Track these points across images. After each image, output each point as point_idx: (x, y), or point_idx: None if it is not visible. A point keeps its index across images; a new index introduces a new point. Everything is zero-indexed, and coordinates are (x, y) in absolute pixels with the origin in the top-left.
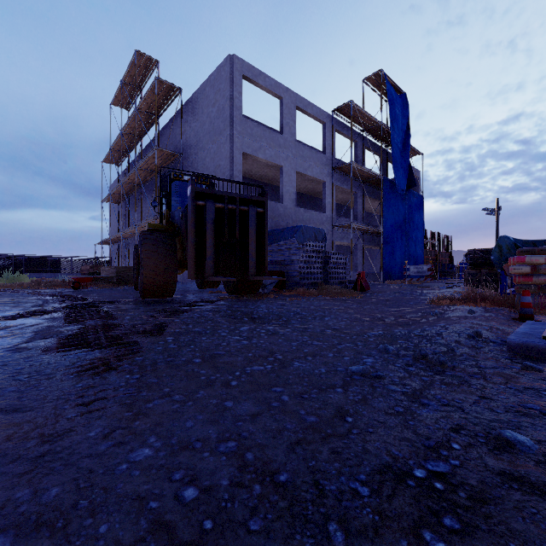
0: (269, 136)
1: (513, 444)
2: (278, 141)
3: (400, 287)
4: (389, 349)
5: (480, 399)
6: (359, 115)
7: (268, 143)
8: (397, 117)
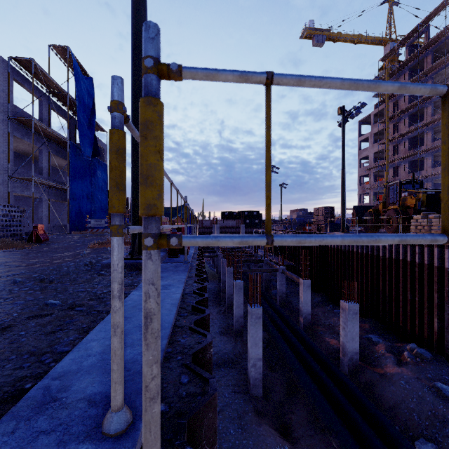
0: None
1: (49, 305)
2: None
3: (82, 236)
4: (17, 281)
5: (56, 293)
6: (44, 76)
7: None
8: (84, 95)
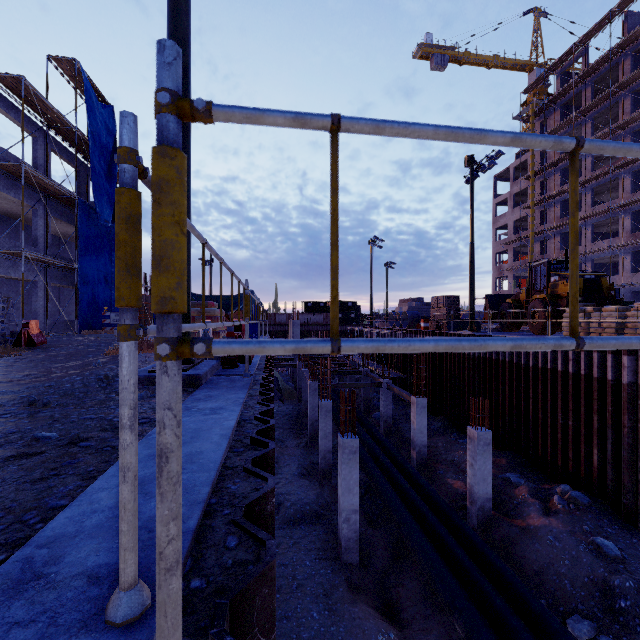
0: None
1: (40, 440)
2: None
3: (97, 338)
4: None
5: (52, 422)
6: (39, 102)
7: None
8: (101, 130)
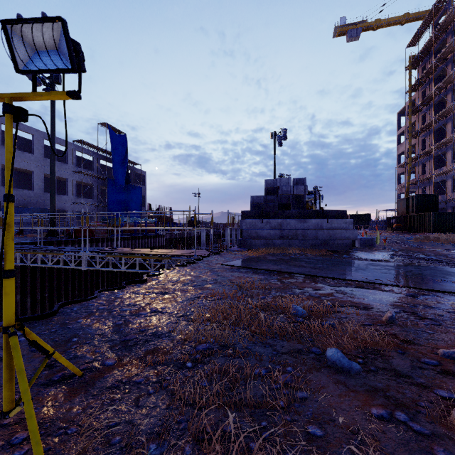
0: (23, 155)
1: None
2: (30, 157)
3: None
4: None
5: None
6: (91, 145)
7: (22, 159)
8: (118, 147)
